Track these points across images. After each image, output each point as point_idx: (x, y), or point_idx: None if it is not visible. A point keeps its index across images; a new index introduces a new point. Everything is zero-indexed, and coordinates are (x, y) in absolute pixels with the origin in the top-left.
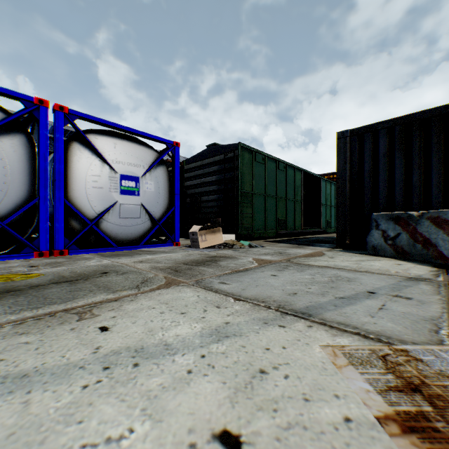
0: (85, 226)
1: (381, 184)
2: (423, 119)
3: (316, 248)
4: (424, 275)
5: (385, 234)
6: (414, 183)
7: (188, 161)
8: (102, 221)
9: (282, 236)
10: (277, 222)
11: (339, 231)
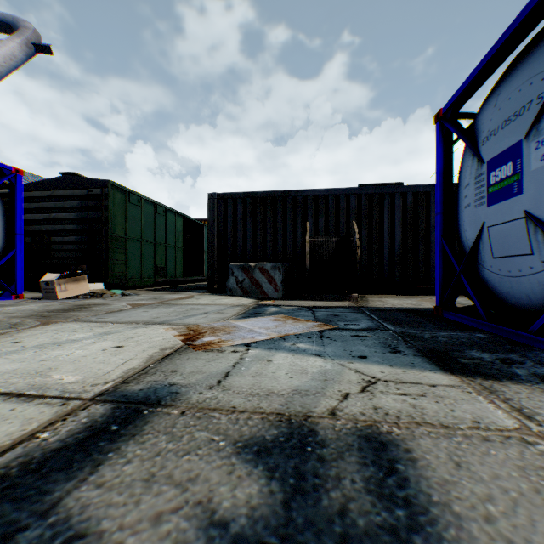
0: None
1: (239, 241)
2: (263, 197)
3: (191, 293)
4: (246, 303)
5: (237, 279)
6: (258, 242)
7: (28, 186)
8: None
9: (161, 284)
10: (156, 269)
11: (209, 278)
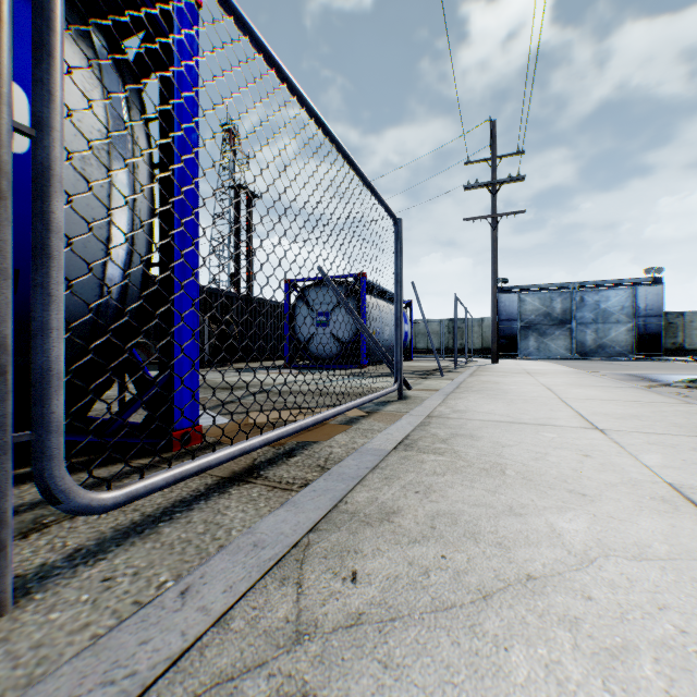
0: None
1: None
2: None
3: None
4: None
5: None
6: None
7: None
8: None
9: None
10: None
11: None
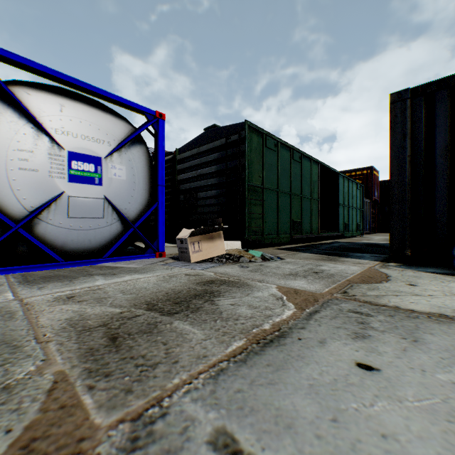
0: (7, 231)
1: None
2: None
3: (359, 262)
4: None
5: None
6: None
7: (181, 149)
8: (39, 222)
9: (297, 241)
10: (291, 224)
11: (393, 237)
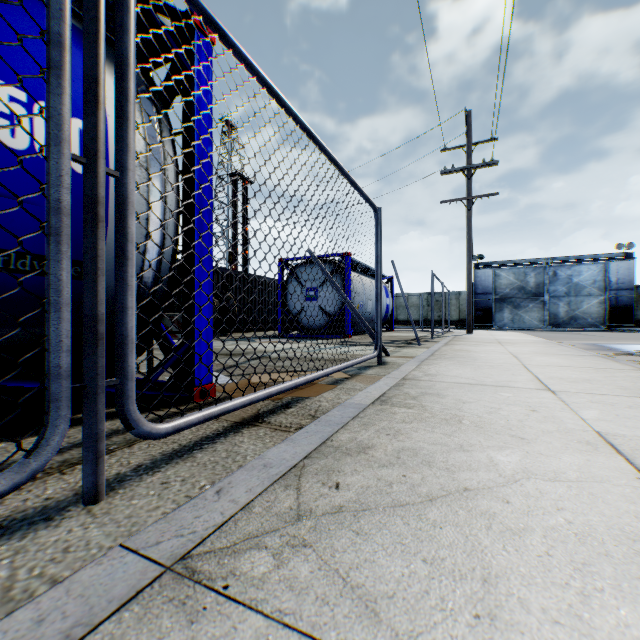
0: None
1: None
2: None
3: None
4: None
5: None
6: None
7: None
8: None
9: None
10: None
11: None
